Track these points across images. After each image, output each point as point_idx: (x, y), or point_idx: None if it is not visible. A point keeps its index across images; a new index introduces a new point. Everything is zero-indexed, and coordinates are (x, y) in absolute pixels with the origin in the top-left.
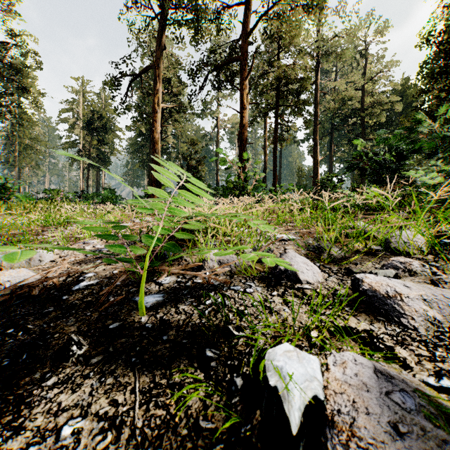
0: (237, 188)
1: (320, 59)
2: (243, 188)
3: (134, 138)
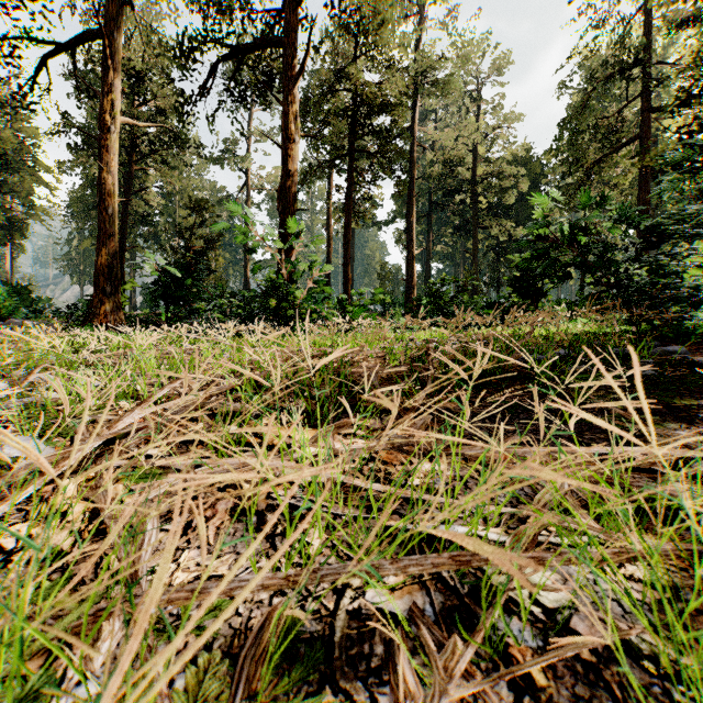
0: (272, 294)
1: (419, 87)
2: (286, 296)
3: (81, 189)
